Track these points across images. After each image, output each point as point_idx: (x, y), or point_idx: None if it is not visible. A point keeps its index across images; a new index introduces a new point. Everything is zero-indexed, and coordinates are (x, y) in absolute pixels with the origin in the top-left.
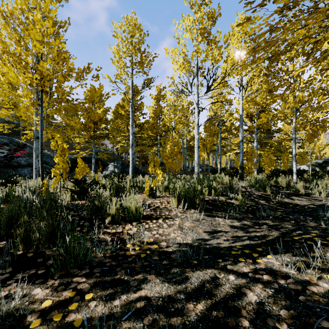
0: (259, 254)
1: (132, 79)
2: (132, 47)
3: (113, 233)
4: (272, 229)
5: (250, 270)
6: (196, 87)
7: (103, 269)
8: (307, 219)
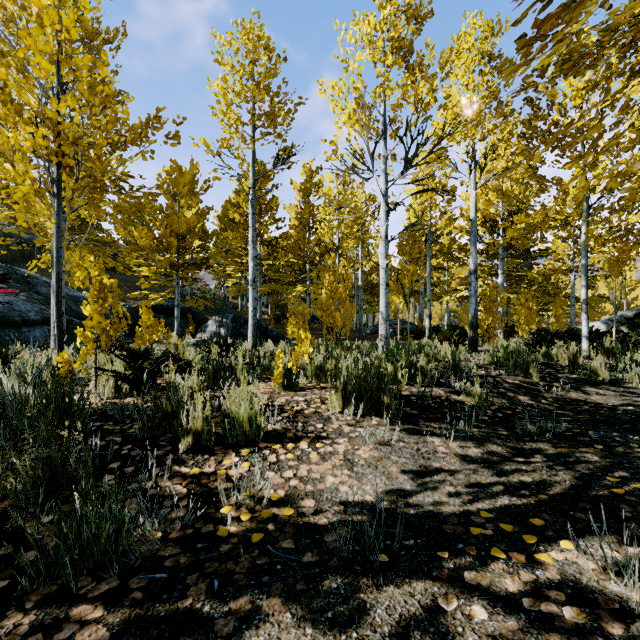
0: (538, 537)
1: (254, 149)
2: (253, 83)
3: (195, 477)
4: (557, 466)
5: (522, 587)
6: (383, 161)
7: (154, 579)
8: (629, 441)
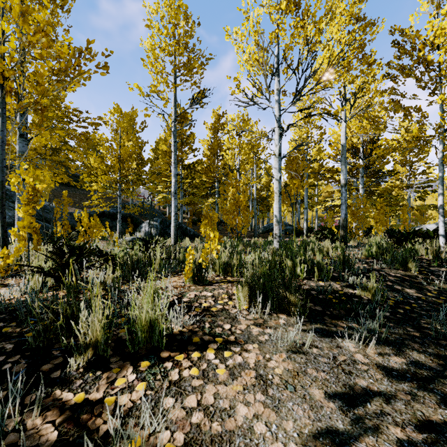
0: None
1: (175, 93)
2: (174, 41)
3: (75, 408)
4: None
5: None
6: (277, 93)
7: None
8: None
